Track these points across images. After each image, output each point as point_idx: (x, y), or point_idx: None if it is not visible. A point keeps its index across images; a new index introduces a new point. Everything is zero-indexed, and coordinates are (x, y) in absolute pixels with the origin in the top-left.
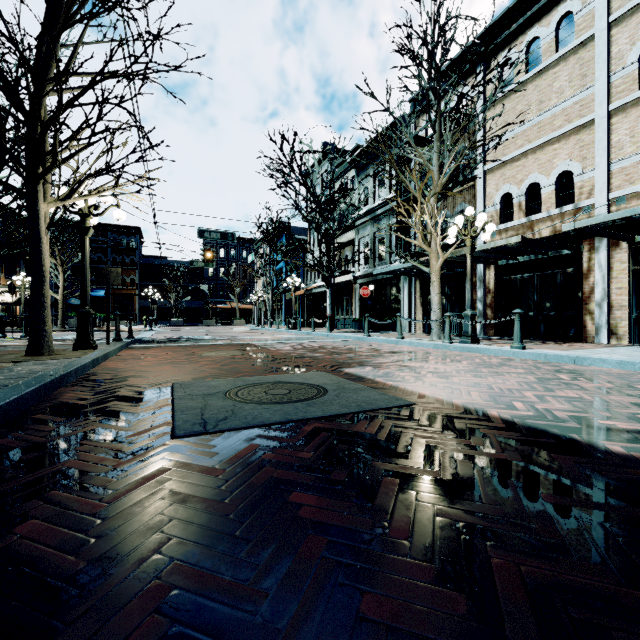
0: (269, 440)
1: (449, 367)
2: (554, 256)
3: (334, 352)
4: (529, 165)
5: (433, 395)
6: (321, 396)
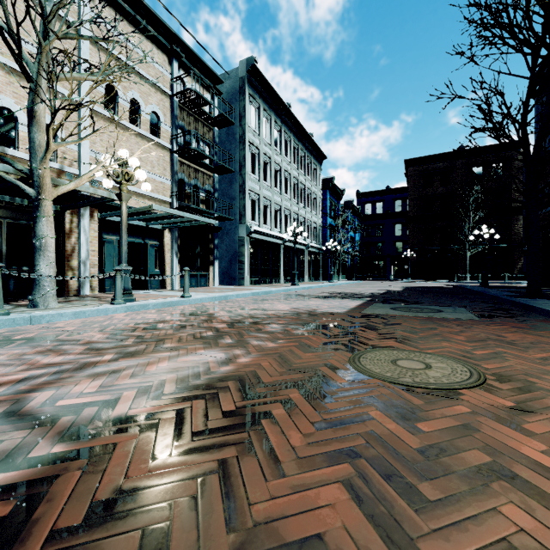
0: (436, 305)
1: (282, 305)
2: (29, 206)
3: (233, 326)
4: (1, 81)
5: (358, 304)
6: (400, 307)
